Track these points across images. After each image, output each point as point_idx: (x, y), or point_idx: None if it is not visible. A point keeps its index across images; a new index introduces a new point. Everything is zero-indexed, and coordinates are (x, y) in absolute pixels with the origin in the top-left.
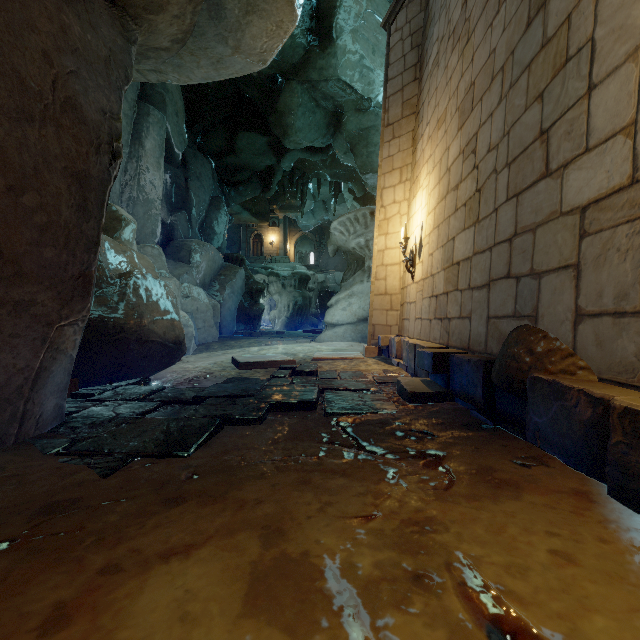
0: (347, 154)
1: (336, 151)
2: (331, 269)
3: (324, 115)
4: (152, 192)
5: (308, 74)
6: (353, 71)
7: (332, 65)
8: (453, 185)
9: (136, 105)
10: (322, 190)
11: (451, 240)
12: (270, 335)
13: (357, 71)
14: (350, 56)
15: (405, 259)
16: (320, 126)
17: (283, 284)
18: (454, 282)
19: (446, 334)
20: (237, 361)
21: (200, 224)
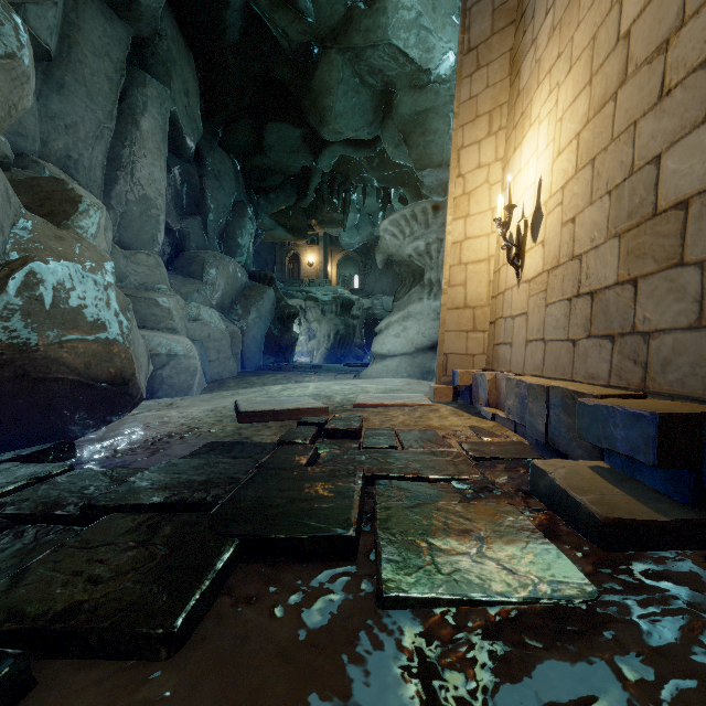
0: (399, 147)
1: (385, 144)
2: (378, 294)
3: (371, 96)
4: (151, 187)
5: (350, 39)
6: (408, 33)
7: (381, 25)
8: (646, 53)
9: (125, 68)
10: (368, 201)
11: (645, 166)
12: (304, 369)
13: (413, 33)
14: (404, 13)
15: (506, 244)
16: (366, 110)
17: (323, 310)
18: (665, 250)
19: (635, 367)
20: (237, 409)
21: (219, 234)
